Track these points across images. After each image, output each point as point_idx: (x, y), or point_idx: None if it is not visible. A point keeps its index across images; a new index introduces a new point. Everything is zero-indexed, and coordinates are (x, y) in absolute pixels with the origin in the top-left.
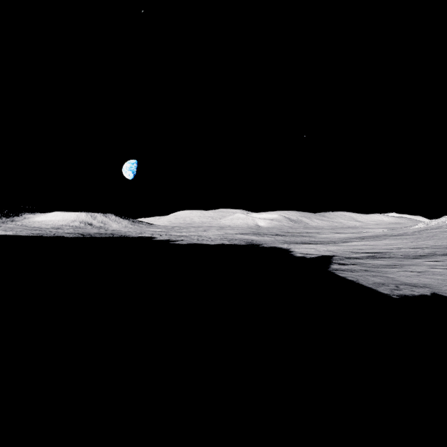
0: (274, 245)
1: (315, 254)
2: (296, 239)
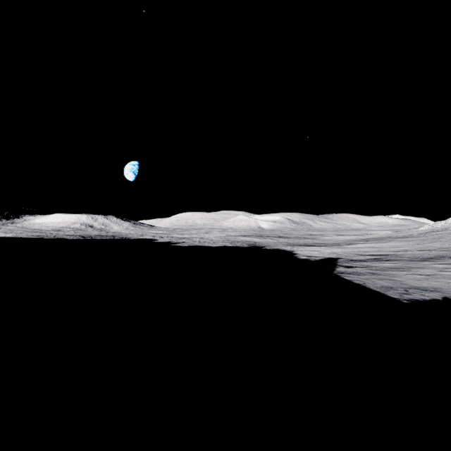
0: (277, 247)
1: (319, 256)
2: (299, 241)
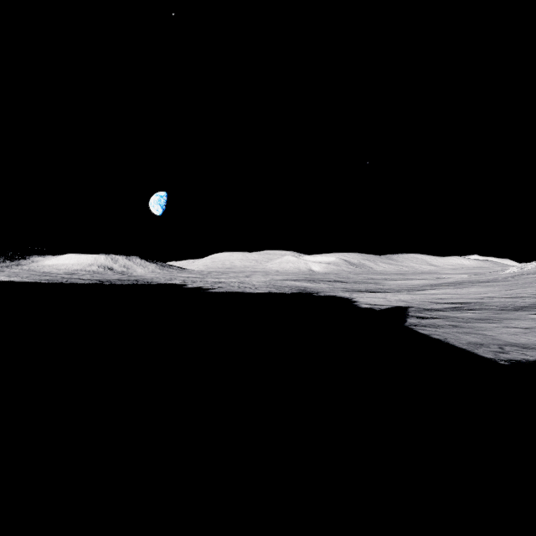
0: (333, 294)
1: (385, 305)
2: (359, 286)
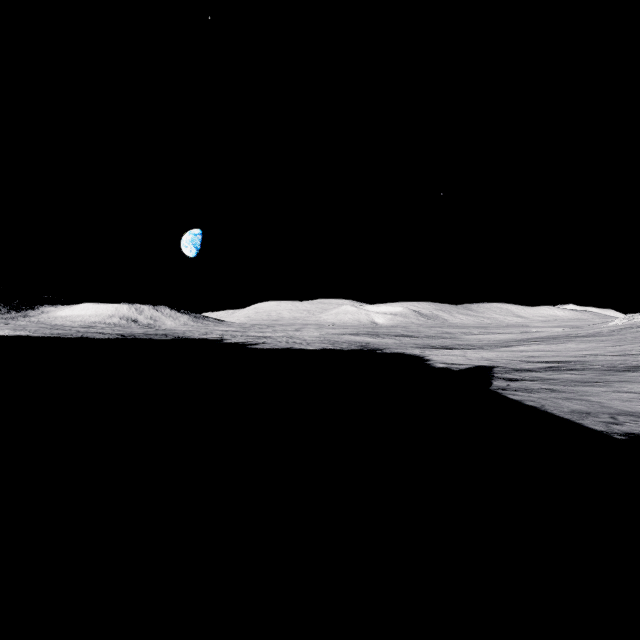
0: (401, 350)
1: (464, 364)
2: (432, 341)
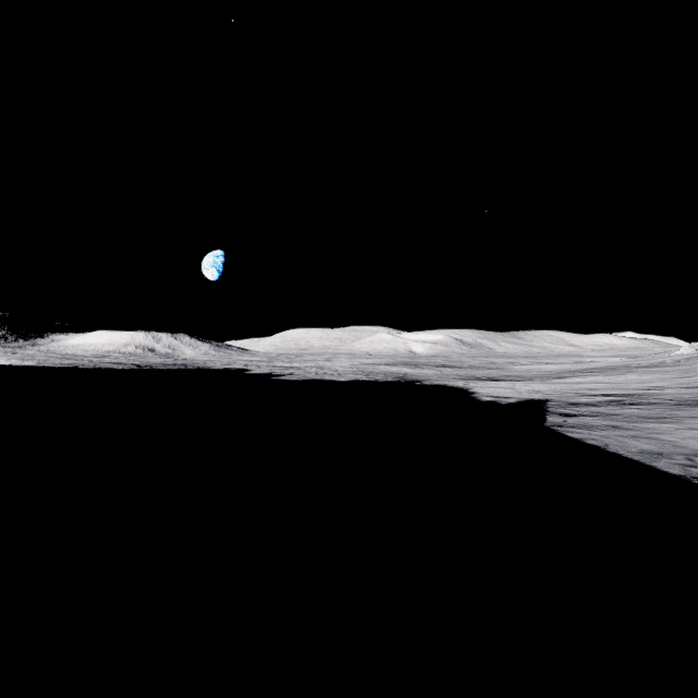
0: (442, 382)
1: (514, 397)
2: (477, 372)
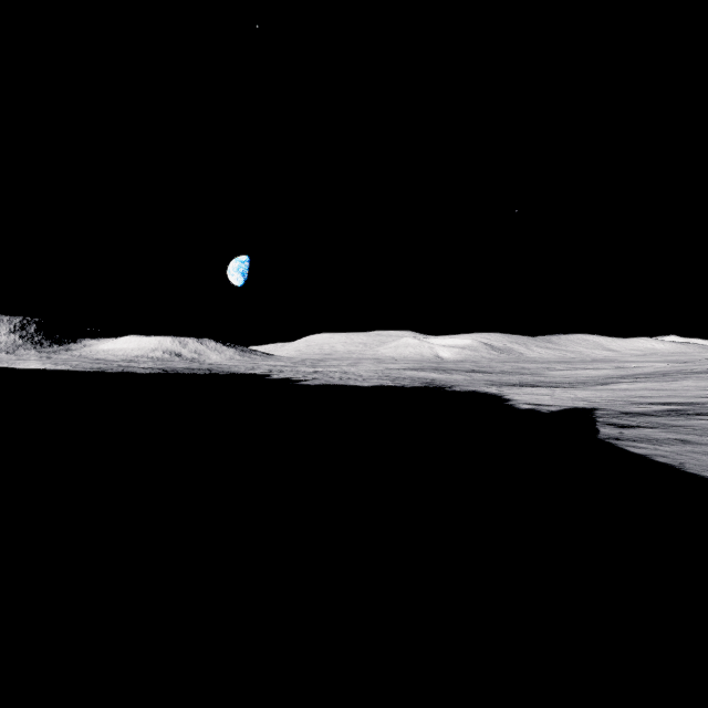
0: (473, 388)
1: (555, 405)
2: (510, 378)
